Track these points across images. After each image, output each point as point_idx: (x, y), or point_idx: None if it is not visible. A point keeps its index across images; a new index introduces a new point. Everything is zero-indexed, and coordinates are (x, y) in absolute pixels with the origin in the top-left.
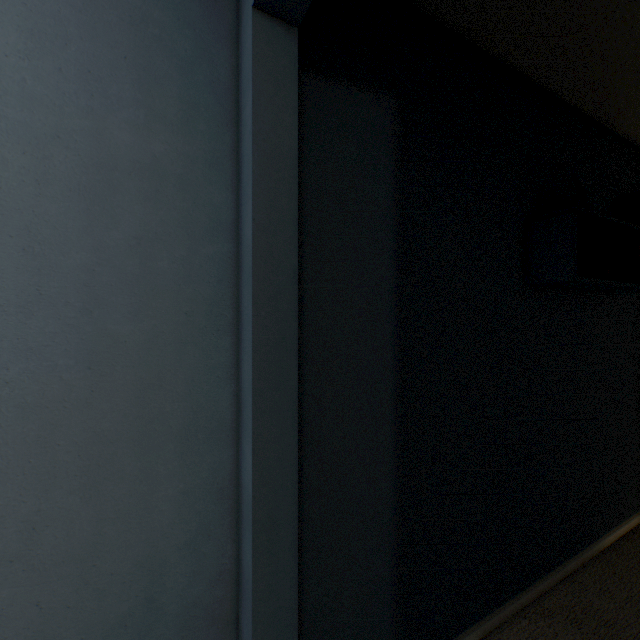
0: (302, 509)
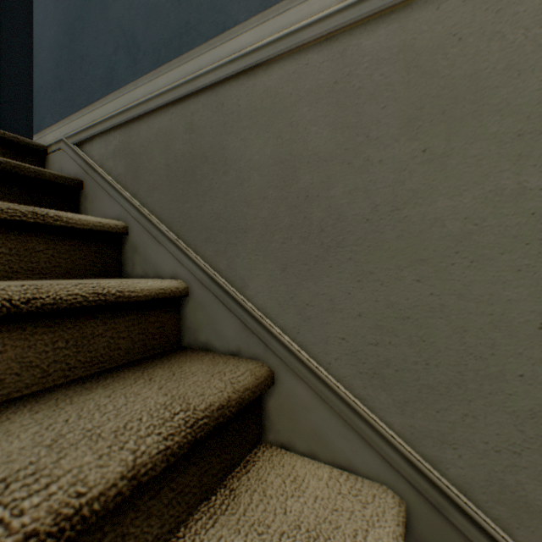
0: (1, 82)
